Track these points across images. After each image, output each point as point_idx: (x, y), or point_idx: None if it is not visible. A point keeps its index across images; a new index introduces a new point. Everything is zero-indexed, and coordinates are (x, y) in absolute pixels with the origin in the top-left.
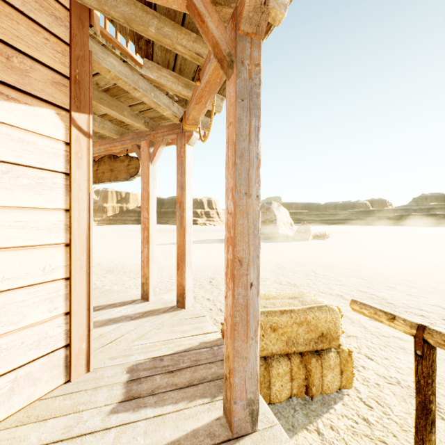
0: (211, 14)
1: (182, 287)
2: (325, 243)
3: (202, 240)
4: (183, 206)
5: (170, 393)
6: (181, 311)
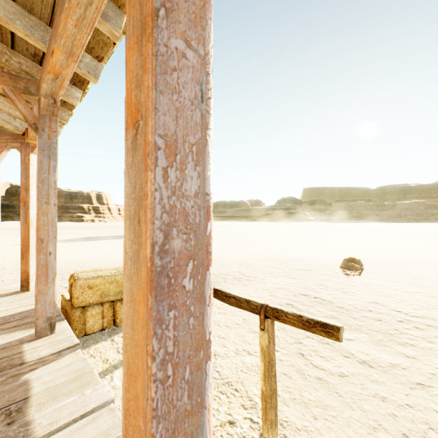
0: (21, 100)
1: (27, 273)
2: None
3: (83, 238)
4: (27, 205)
5: None
6: (25, 293)
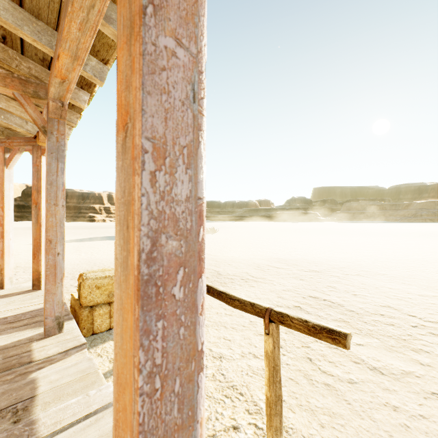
0: (30, 104)
1: (38, 273)
2: (211, 237)
3: (94, 238)
4: (39, 206)
5: (7, 330)
6: (37, 291)
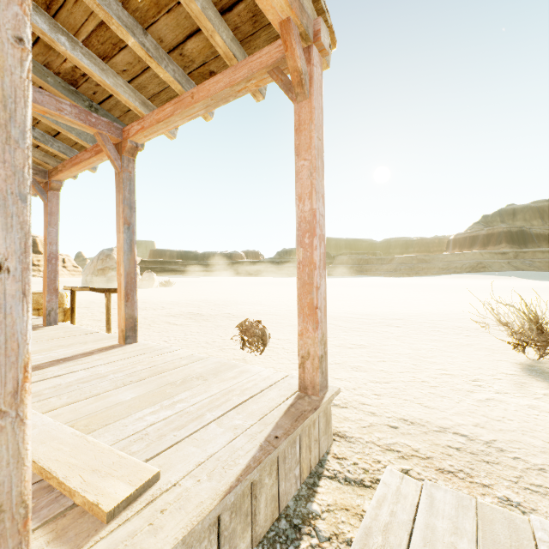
0: None
1: None
2: (164, 289)
3: None
4: None
5: None
6: None
